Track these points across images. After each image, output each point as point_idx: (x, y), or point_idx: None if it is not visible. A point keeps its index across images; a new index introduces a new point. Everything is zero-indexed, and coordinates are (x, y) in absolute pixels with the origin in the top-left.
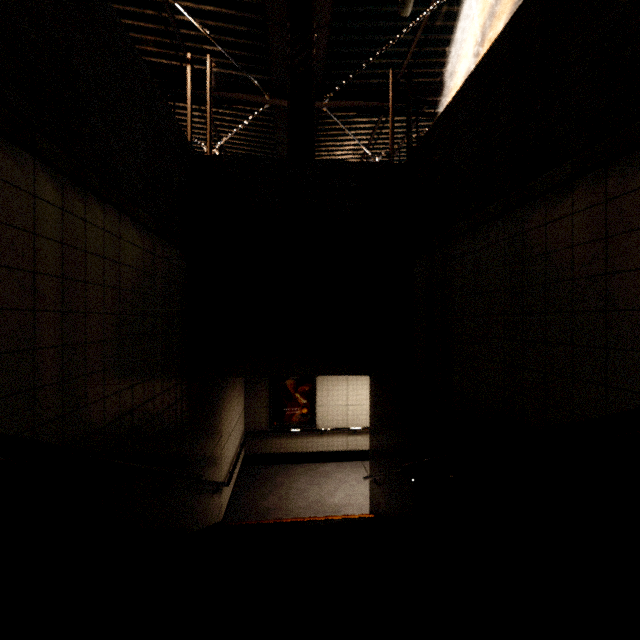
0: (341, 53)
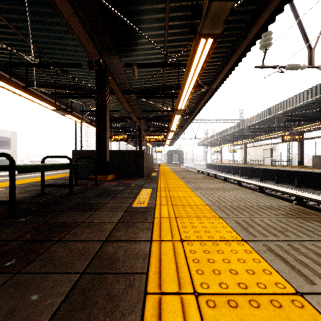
0: (40, 2)
